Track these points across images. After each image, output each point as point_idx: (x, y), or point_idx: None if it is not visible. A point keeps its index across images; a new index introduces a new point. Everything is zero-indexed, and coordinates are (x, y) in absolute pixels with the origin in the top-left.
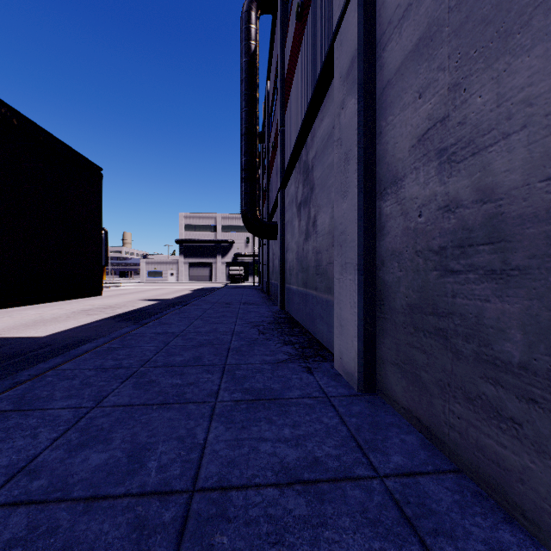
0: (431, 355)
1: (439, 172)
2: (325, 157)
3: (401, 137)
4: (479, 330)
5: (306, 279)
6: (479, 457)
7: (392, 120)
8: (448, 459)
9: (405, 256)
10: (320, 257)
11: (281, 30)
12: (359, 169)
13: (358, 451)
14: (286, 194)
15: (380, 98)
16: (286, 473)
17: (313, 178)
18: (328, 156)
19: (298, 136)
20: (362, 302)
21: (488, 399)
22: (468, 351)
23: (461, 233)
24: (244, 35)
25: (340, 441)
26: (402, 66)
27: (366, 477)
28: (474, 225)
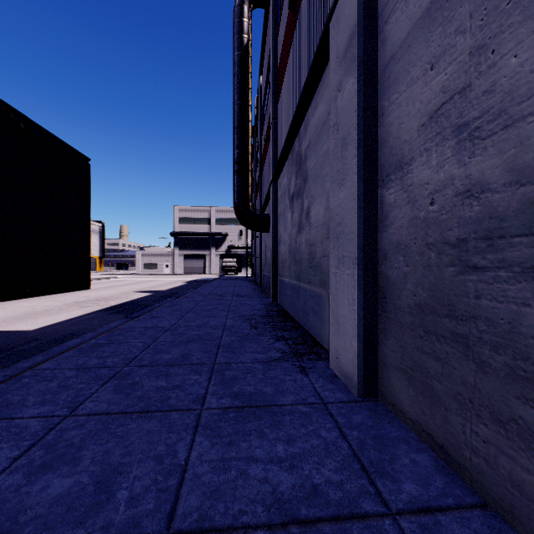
0: (447, 363)
1: (457, 152)
2: (319, 145)
3: (408, 116)
4: (513, 339)
5: (298, 272)
6: (513, 494)
7: (396, 98)
8: (469, 488)
9: (412, 250)
10: (314, 250)
11: (274, 22)
12: (358, 154)
13: (363, 476)
14: (278, 186)
15: (382, 76)
16: (279, 507)
17: (307, 169)
18: (322, 144)
19: (291, 126)
20: (361, 299)
21: (528, 426)
22: (498, 364)
23: (487, 223)
24: (237, 29)
25: (341, 462)
26: (409, 37)
27: (375, 514)
28: (507, 213)
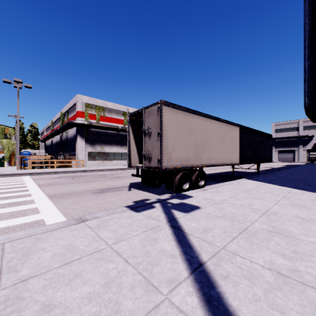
0: None
1: None
2: None
3: None
4: None
5: None
6: None
7: None
8: None
9: None
10: None
11: None
12: None
13: None
14: None
15: None
16: None
17: None
18: None
19: None
20: None
21: None
22: None
23: None
24: None
25: None
26: None
27: None
28: None
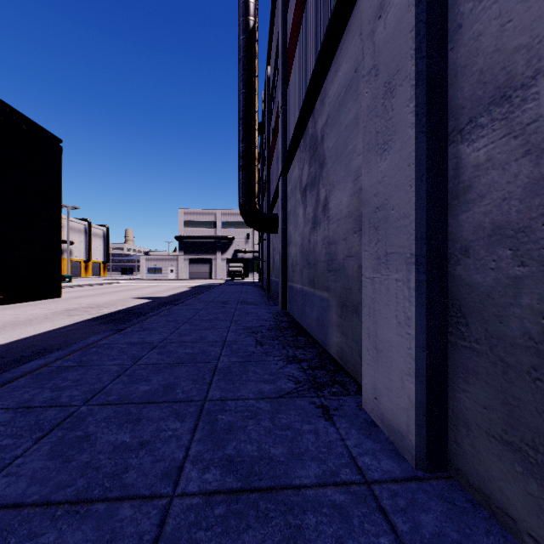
0: None
1: None
2: (342, 116)
3: (525, 2)
4: None
5: (313, 277)
6: None
7: None
8: None
9: (537, 236)
10: (334, 249)
11: None
12: (418, 94)
13: None
14: (288, 180)
15: None
16: None
17: (324, 151)
18: (347, 113)
19: (304, 102)
20: (423, 318)
21: None
22: None
23: None
24: (242, 10)
25: None
26: None
27: None
28: None
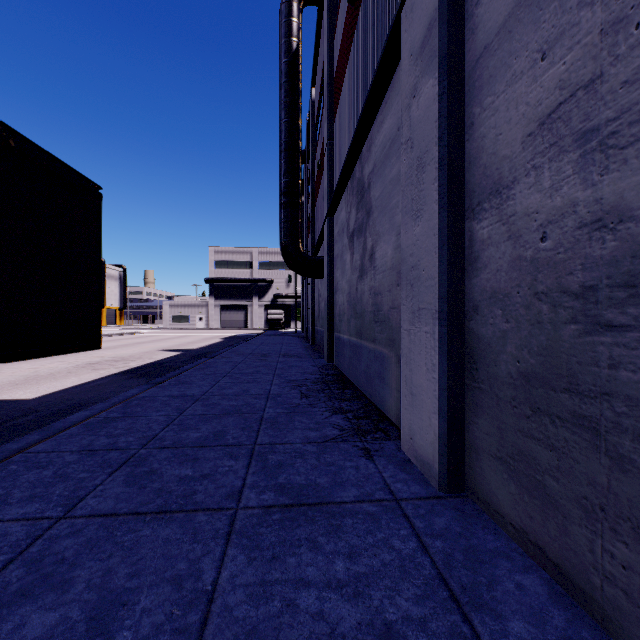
0: (566, 454)
1: (582, 168)
2: (387, 169)
3: (508, 124)
4: None
5: (360, 327)
6: None
7: (491, 102)
8: (600, 628)
9: (514, 301)
10: (380, 300)
11: (329, 21)
12: (440, 176)
13: (454, 609)
14: (335, 221)
15: (472, 74)
16: None
17: (370, 199)
18: (391, 168)
19: (350, 146)
20: (444, 365)
21: None
22: None
23: (629, 264)
24: (284, 31)
25: (423, 587)
26: (510, 19)
27: None
28: None
